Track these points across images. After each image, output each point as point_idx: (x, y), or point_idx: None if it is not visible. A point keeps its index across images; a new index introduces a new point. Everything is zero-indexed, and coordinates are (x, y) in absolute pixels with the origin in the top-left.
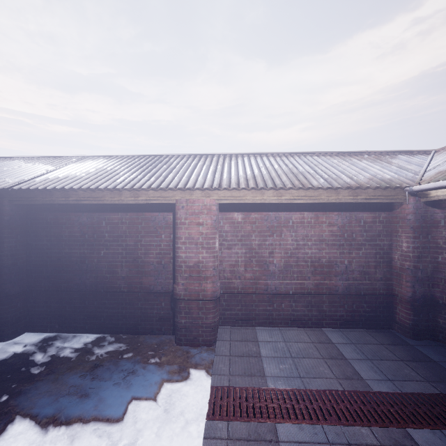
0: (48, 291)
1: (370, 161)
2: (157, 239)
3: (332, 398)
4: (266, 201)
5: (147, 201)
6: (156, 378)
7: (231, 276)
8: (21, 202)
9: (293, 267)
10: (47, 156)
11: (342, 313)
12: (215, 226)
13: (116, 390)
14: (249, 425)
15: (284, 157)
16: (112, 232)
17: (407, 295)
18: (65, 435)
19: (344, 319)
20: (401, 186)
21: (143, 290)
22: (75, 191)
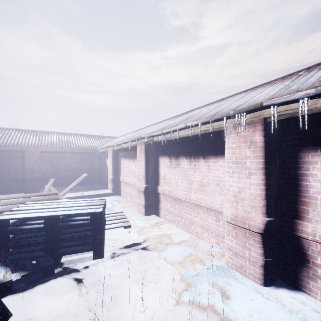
0: None
1: (95, 139)
2: (15, 162)
3: None
4: (57, 151)
5: (12, 149)
6: None
7: (45, 173)
8: None
9: (66, 169)
10: None
11: (81, 181)
12: (39, 157)
13: None
14: None
15: (68, 135)
16: None
17: (97, 174)
18: None
19: (82, 182)
20: (95, 148)
21: (9, 179)
22: None
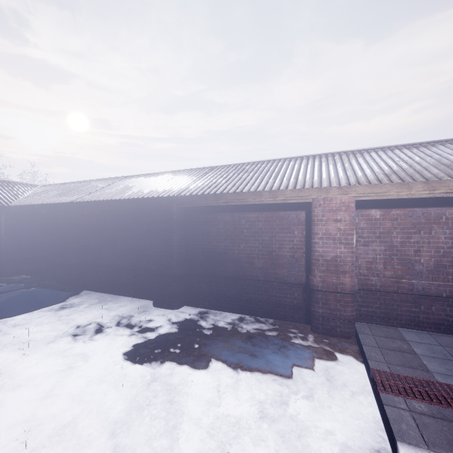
0: (200, 275)
1: None
2: (290, 235)
3: None
4: (414, 195)
5: (284, 200)
6: (307, 354)
7: (367, 273)
8: (185, 205)
9: (446, 267)
10: (186, 169)
11: None
12: (353, 223)
13: (277, 356)
14: (429, 406)
15: (423, 148)
16: (250, 229)
17: None
18: (252, 378)
19: None
20: None
21: (278, 280)
22: (224, 195)
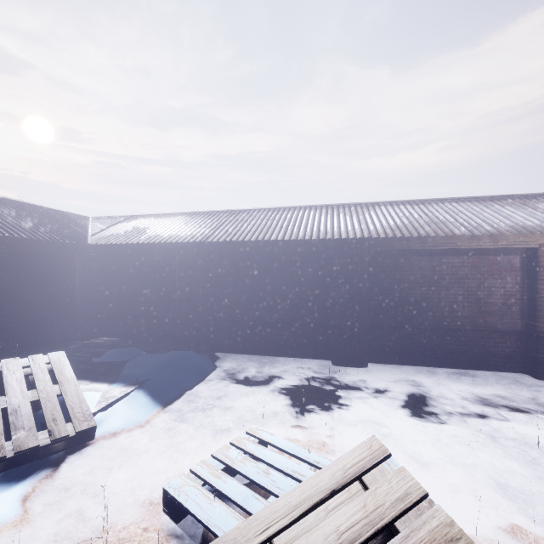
0: (388, 327)
1: None
2: (502, 281)
3: None
4: None
5: (507, 245)
6: None
7: None
8: (379, 248)
9: None
10: (321, 205)
11: None
12: None
13: None
14: None
15: None
16: (453, 275)
17: None
18: None
19: None
20: None
21: (488, 329)
22: (432, 238)
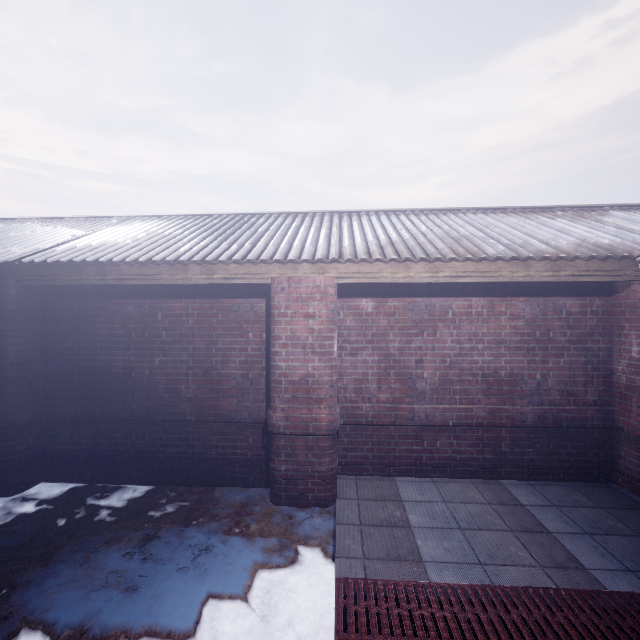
0: (75, 419)
1: (568, 219)
2: (242, 339)
3: (540, 602)
4: (413, 279)
5: (227, 280)
6: (244, 561)
7: (356, 397)
8: (34, 282)
9: (453, 383)
10: (75, 216)
11: (532, 457)
12: (333, 320)
13: (181, 581)
14: None
15: (433, 216)
16: (172, 329)
17: (639, 429)
18: None
19: (535, 466)
20: (631, 255)
21: (220, 418)
22: (116, 266)
